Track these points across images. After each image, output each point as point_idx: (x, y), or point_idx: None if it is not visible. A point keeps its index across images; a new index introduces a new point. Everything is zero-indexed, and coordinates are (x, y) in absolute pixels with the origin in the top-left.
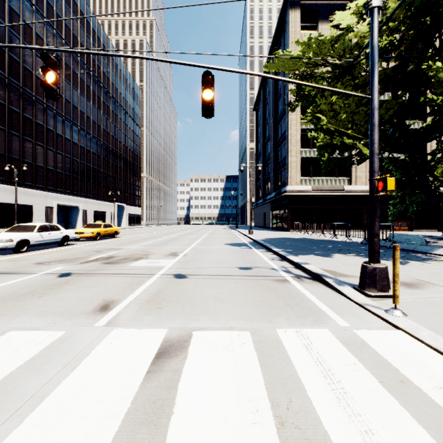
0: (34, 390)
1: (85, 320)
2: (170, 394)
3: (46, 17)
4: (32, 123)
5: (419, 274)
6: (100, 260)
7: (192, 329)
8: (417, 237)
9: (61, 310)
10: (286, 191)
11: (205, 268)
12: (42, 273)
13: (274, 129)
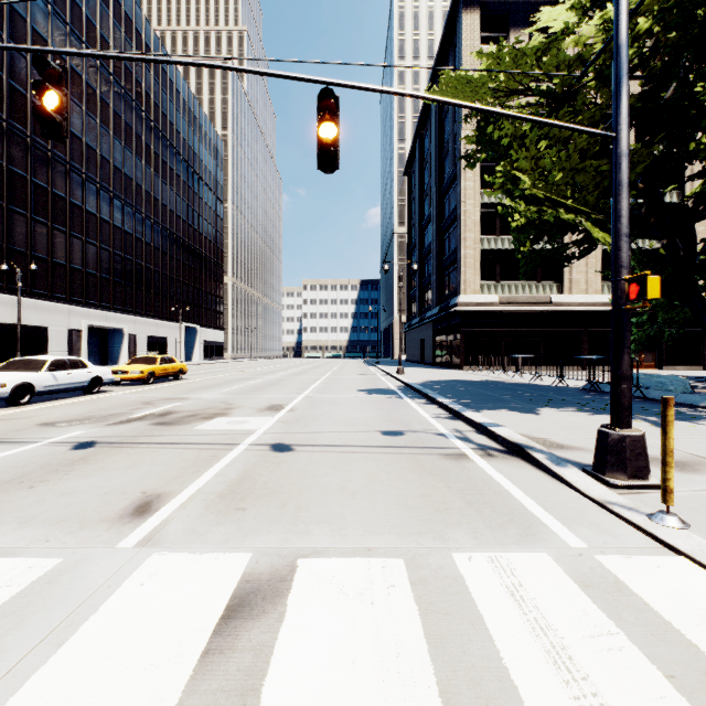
0: None
1: (103, 534)
2: None
3: (70, 23)
4: (46, 194)
5: (693, 445)
6: (149, 419)
7: (296, 554)
8: (675, 380)
9: (64, 514)
10: (457, 304)
11: (324, 432)
12: (46, 441)
13: (438, 205)
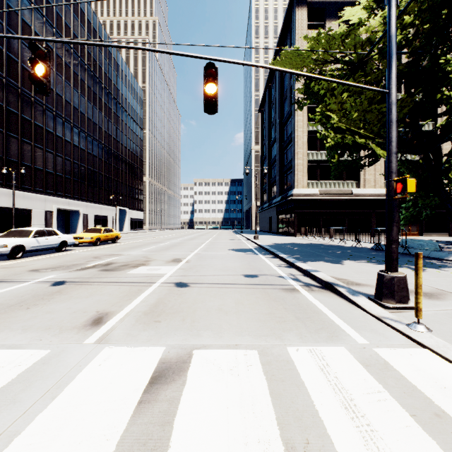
0: (3, 427)
1: (74, 336)
2: (164, 433)
3: (46, 16)
4: (31, 125)
5: (438, 283)
6: (98, 267)
7: (192, 347)
8: (430, 243)
9: (50, 324)
10: (292, 195)
11: (208, 275)
12: (35, 281)
13: (280, 131)
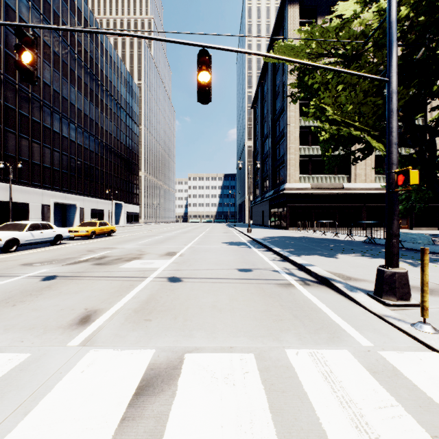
0: None
1: (58, 336)
2: None
3: (43, 14)
4: (28, 120)
5: (437, 278)
6: (91, 261)
7: (184, 350)
8: (422, 236)
9: (34, 323)
10: (284, 189)
11: (202, 270)
12: (25, 275)
13: (272, 127)
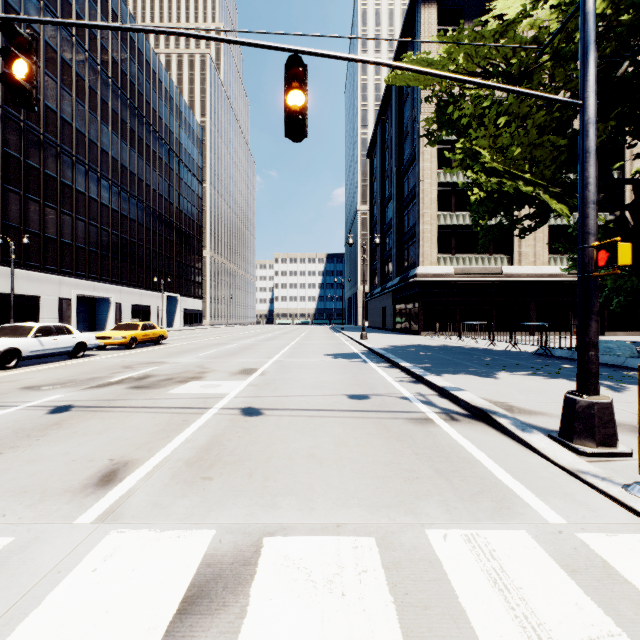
0: None
1: (63, 507)
2: None
3: (61, 18)
4: (39, 174)
5: None
6: (127, 382)
7: (262, 532)
8: (622, 345)
9: (27, 484)
10: (416, 275)
11: (293, 396)
12: (25, 405)
13: (398, 184)
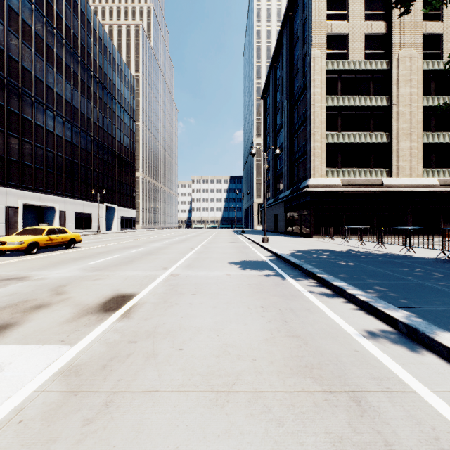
0: None
1: None
2: None
3: None
4: None
5: None
6: None
7: None
8: None
9: None
10: (308, 186)
11: None
12: None
13: (289, 113)
